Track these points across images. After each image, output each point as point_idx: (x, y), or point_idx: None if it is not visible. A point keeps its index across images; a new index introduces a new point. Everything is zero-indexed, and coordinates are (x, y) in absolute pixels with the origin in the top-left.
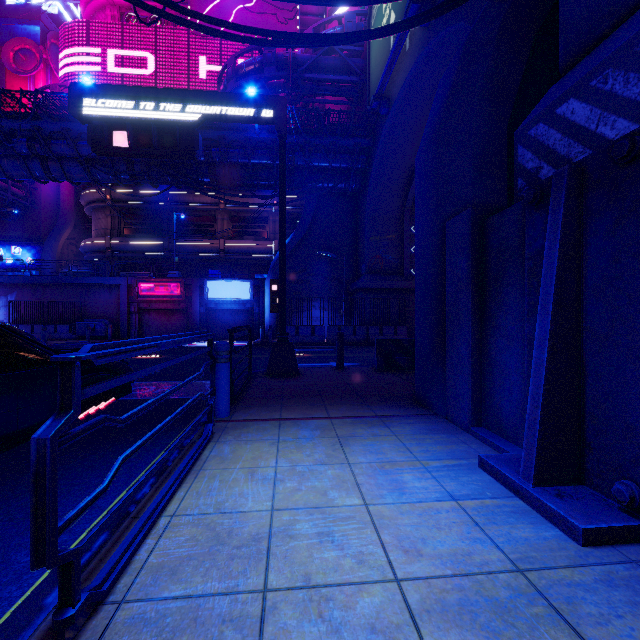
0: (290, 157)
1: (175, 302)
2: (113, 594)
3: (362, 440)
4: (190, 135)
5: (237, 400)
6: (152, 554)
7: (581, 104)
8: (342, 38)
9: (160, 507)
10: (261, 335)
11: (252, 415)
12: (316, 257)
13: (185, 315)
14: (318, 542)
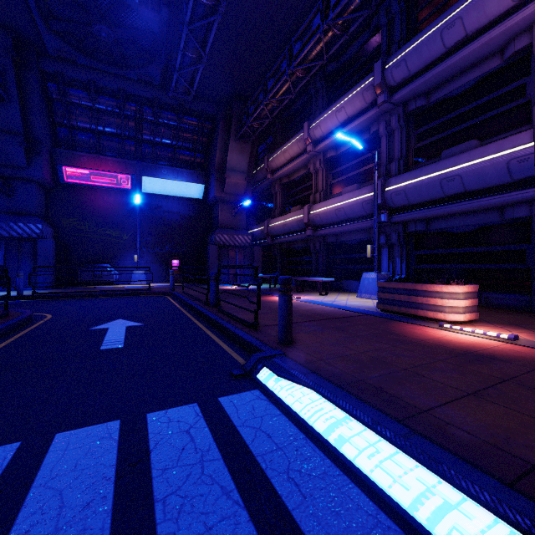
0: None
1: None
2: None
3: None
4: None
5: None
6: None
7: None
8: None
9: None
10: None
11: None
12: None
13: None
14: None
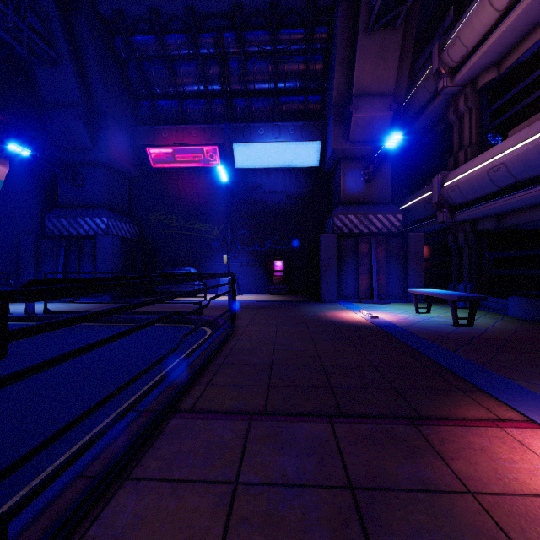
0: None
1: None
2: None
3: None
4: None
5: None
6: None
7: (65, 221)
8: None
9: None
10: None
11: None
12: None
13: None
14: None
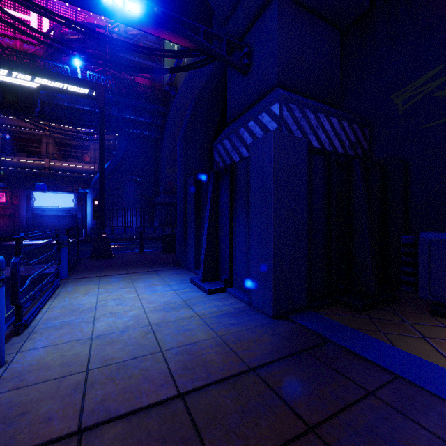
0: (108, 108)
1: (1, 208)
2: (31, 325)
3: (143, 279)
4: (30, 97)
5: (71, 271)
6: (43, 317)
7: (228, 142)
8: (138, 70)
9: (41, 306)
10: (84, 234)
11: (83, 276)
12: (128, 179)
13: (11, 219)
14: (116, 305)
